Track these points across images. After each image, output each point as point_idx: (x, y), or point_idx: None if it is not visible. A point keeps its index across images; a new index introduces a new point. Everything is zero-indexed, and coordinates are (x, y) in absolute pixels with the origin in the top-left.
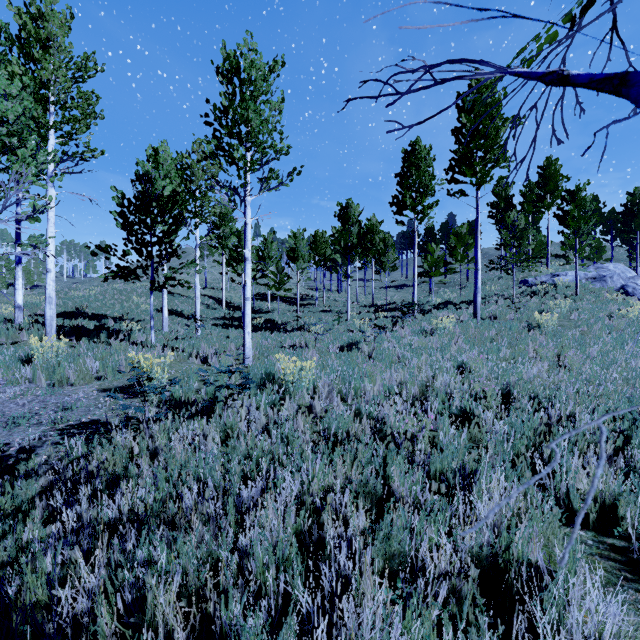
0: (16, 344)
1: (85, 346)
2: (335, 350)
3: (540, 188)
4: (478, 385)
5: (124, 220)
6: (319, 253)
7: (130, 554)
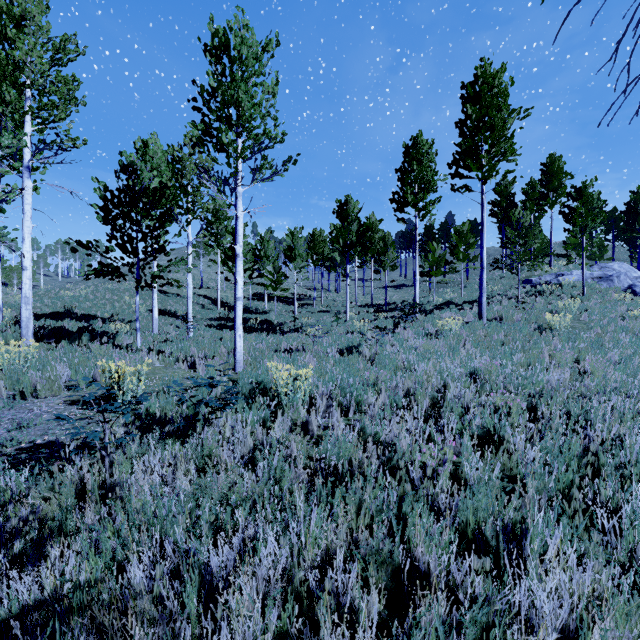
0: None
1: (62, 350)
2: (334, 354)
3: (543, 186)
4: (500, 399)
5: (106, 214)
6: (317, 252)
7: None
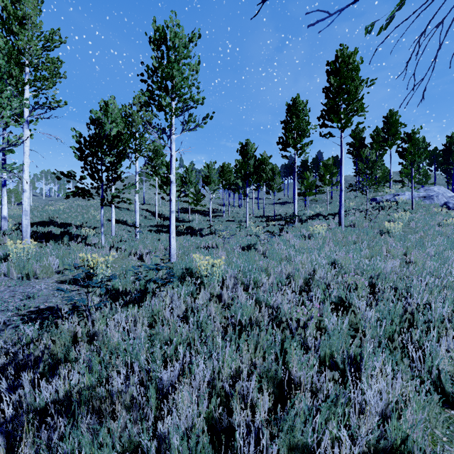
0: (0, 245)
1: (51, 247)
2: (238, 250)
3: (385, 132)
4: (350, 279)
5: (81, 153)
6: (225, 179)
7: (54, 448)
